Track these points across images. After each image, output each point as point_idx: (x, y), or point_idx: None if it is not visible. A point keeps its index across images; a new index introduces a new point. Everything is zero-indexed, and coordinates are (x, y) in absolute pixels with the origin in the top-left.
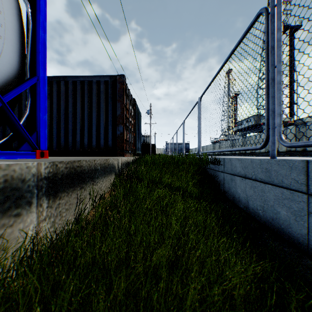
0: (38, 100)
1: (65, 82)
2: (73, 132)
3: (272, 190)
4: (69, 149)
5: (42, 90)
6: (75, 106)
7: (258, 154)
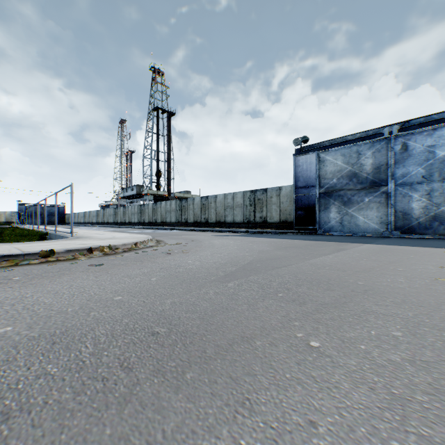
0: None
1: None
2: None
3: None
4: None
5: None
6: None
7: (133, 224)
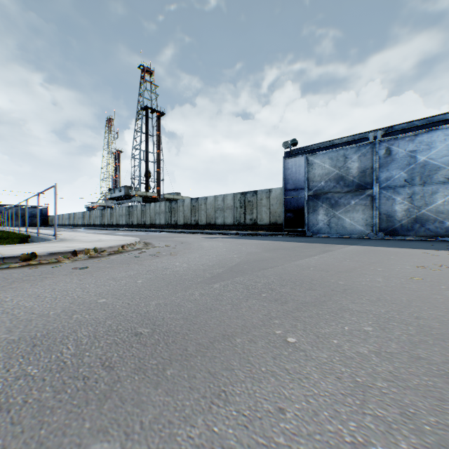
0: None
1: None
2: None
3: None
4: None
5: None
6: None
7: (121, 226)
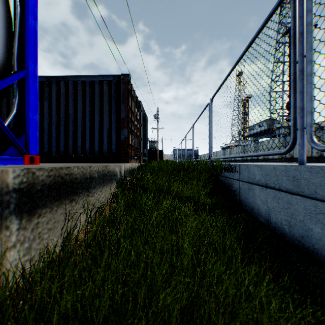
0: (27, 97)
1: (65, 82)
2: (74, 136)
3: (301, 202)
4: (69, 155)
5: (32, 86)
6: (76, 108)
7: (271, 161)
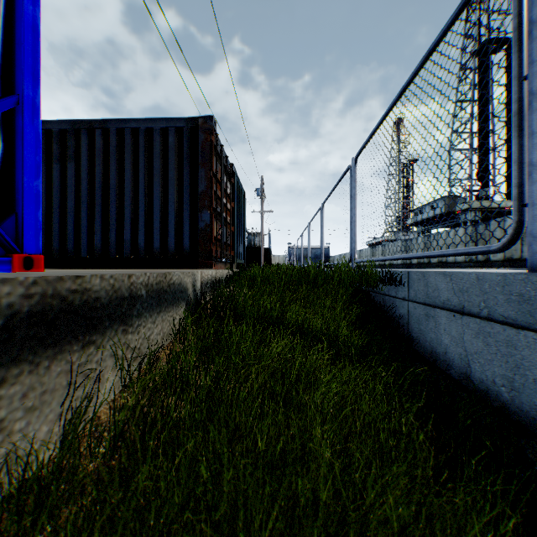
0: (20, 147)
1: (103, 131)
2: (119, 223)
3: None
4: (110, 255)
5: (29, 126)
6: (122, 175)
7: (452, 266)
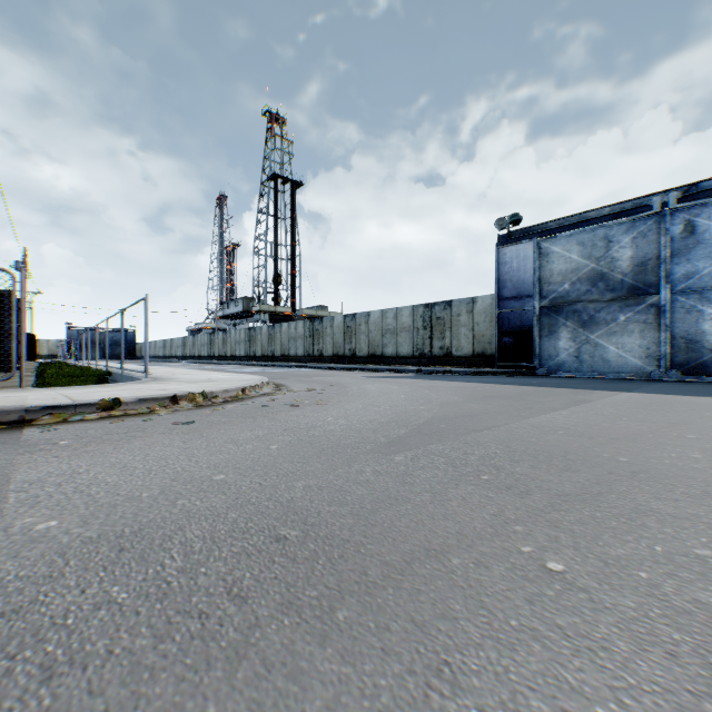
0: None
1: None
2: None
3: None
4: None
5: None
6: None
7: (239, 359)
